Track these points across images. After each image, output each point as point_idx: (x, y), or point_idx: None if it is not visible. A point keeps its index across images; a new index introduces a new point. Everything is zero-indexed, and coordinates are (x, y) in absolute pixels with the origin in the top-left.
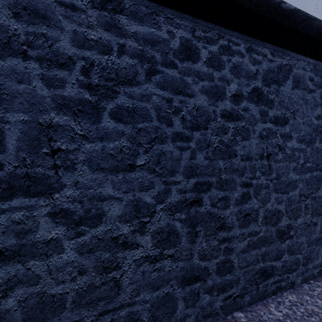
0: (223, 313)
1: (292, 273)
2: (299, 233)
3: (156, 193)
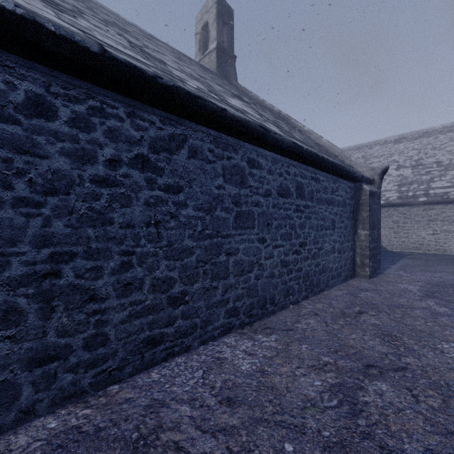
0: (94, 390)
1: (188, 338)
2: (197, 298)
3: None
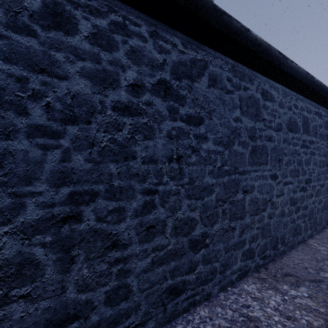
0: None
1: (208, 284)
2: (216, 240)
3: None
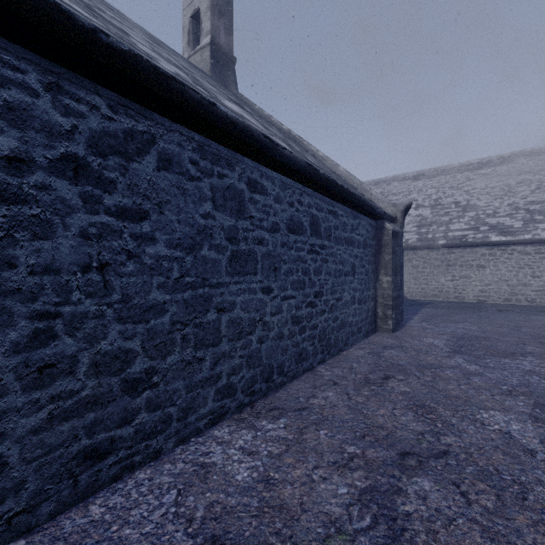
0: None
1: (157, 438)
2: (171, 377)
3: None
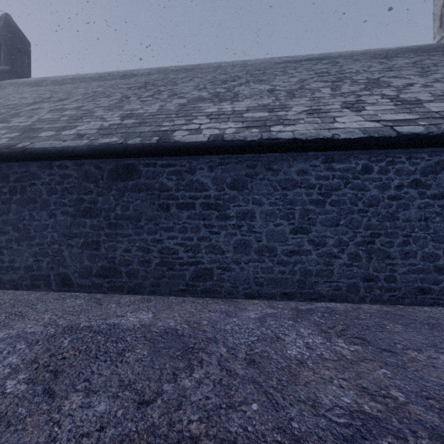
0: (389, 303)
1: None
2: None
3: (349, 236)
